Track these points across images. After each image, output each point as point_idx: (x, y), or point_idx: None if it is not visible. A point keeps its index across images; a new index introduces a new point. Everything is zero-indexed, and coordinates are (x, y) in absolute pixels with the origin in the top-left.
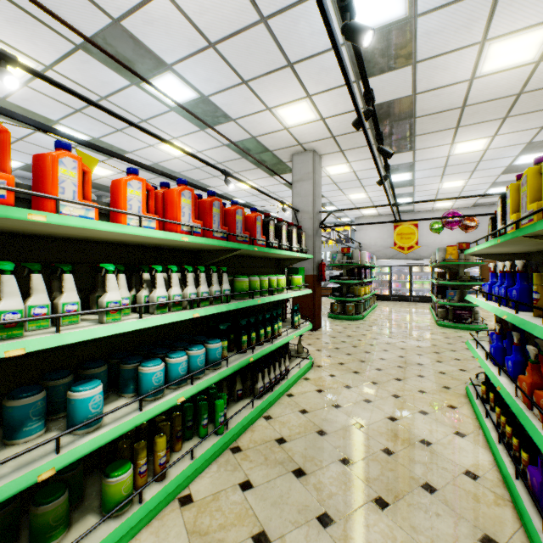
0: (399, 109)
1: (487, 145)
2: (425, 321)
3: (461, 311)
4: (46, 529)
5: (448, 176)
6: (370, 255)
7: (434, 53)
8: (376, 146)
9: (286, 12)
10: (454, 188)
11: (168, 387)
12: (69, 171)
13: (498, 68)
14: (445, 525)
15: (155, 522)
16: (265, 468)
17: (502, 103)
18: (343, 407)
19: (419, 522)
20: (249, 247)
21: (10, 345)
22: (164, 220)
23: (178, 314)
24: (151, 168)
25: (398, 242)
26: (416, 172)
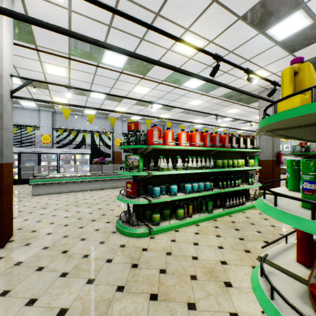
0: None
1: None
2: None
3: None
4: (166, 216)
5: None
6: None
7: None
8: None
9: (241, 46)
10: None
11: (192, 192)
12: (170, 134)
13: None
14: None
15: (189, 226)
16: (224, 226)
17: None
18: (268, 220)
19: None
20: (221, 149)
21: (163, 172)
22: (191, 143)
23: (195, 170)
24: (186, 121)
25: None
26: None
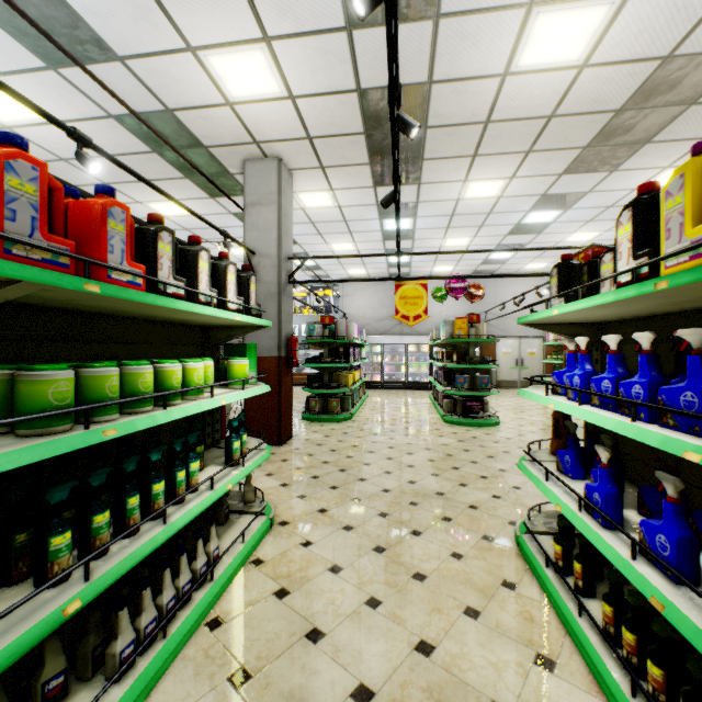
0: (407, 107)
1: (502, 191)
2: (429, 416)
3: (472, 403)
4: None
5: (453, 229)
6: (360, 329)
7: (467, 6)
8: (371, 167)
9: None
10: (457, 248)
11: None
12: None
13: (538, 64)
14: None
15: None
16: None
17: (530, 127)
18: (328, 637)
19: None
20: (62, 279)
21: None
22: None
23: None
24: None
25: (401, 308)
26: (418, 219)
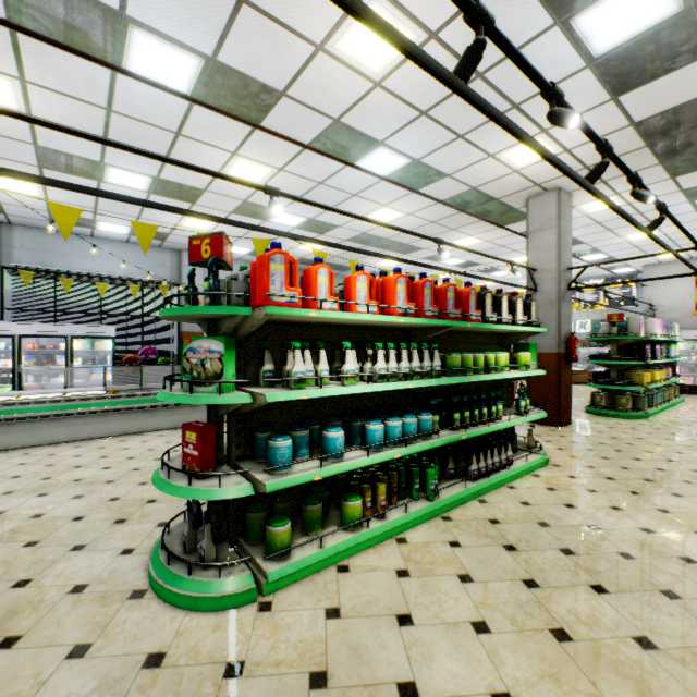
0: (695, 113)
1: None
2: None
3: None
4: (311, 522)
5: None
6: (664, 324)
7: None
8: (662, 165)
9: (505, 60)
10: None
11: (386, 445)
12: (323, 278)
13: None
14: (675, 623)
15: (378, 547)
16: (474, 537)
17: None
18: (577, 508)
19: (642, 612)
20: (461, 323)
21: (301, 393)
22: (384, 306)
23: (395, 384)
24: (367, 252)
25: None
26: None
